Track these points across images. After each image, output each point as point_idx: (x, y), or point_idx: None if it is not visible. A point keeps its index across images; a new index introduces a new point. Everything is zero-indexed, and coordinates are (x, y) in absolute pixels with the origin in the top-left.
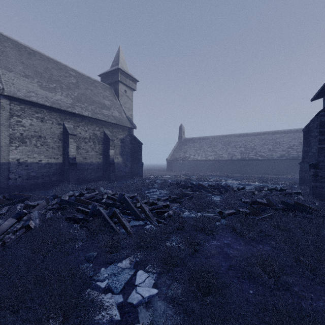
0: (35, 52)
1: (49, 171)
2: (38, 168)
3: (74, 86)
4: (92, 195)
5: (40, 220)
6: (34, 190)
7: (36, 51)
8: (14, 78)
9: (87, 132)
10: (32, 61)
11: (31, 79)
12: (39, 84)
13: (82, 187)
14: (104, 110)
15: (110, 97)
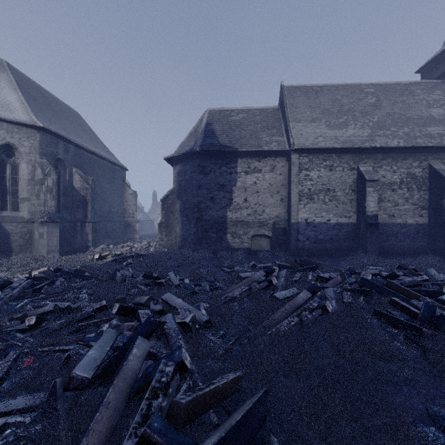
0: (322, 88)
1: (338, 234)
2: (326, 229)
3: (372, 107)
4: (414, 280)
5: (337, 302)
6: (321, 256)
7: (323, 85)
8: (303, 128)
9: (395, 174)
10: (319, 100)
11: (318, 122)
12: (326, 124)
13: (389, 262)
14: (430, 128)
15: (444, 99)
